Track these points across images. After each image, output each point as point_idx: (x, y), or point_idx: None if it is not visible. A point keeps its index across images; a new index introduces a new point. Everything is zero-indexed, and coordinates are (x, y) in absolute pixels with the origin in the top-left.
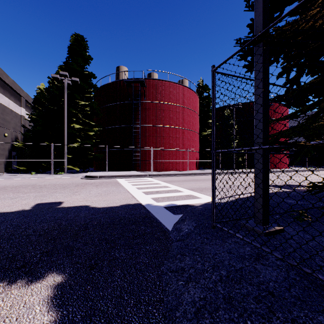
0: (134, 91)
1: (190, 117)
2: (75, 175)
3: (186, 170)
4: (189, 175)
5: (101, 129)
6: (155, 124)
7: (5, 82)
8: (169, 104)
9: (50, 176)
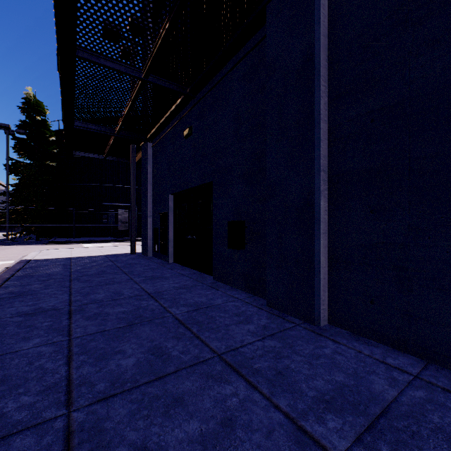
0: None
1: None
2: None
3: None
4: None
5: None
6: None
7: None
8: None
9: None
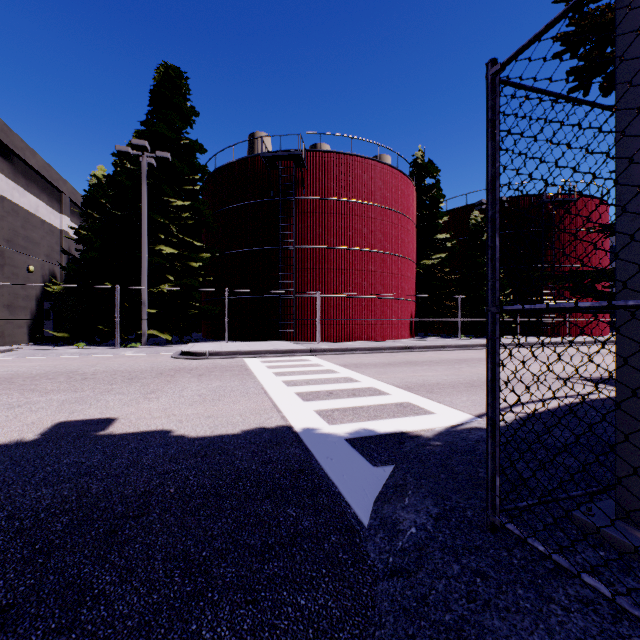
0: (282, 178)
1: (398, 229)
2: (163, 349)
3: (388, 340)
4: (397, 352)
5: (216, 256)
6: (324, 244)
7: (29, 165)
8: (355, 201)
9: (112, 351)
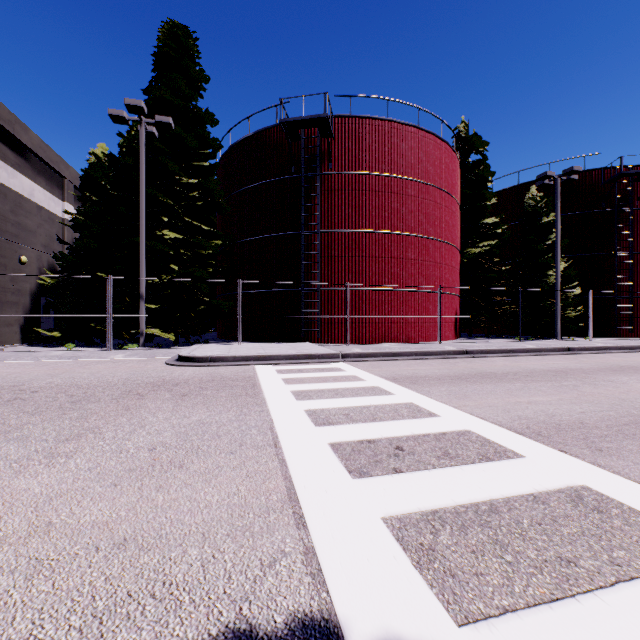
0: (304, 150)
1: (442, 210)
2: (161, 352)
3: (431, 341)
4: (454, 357)
5: (229, 244)
6: (355, 227)
7: (20, 141)
8: (391, 176)
9: (100, 355)
